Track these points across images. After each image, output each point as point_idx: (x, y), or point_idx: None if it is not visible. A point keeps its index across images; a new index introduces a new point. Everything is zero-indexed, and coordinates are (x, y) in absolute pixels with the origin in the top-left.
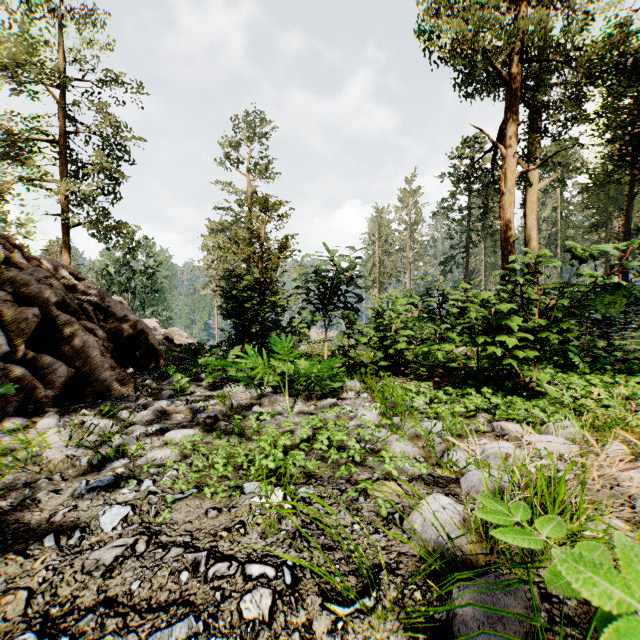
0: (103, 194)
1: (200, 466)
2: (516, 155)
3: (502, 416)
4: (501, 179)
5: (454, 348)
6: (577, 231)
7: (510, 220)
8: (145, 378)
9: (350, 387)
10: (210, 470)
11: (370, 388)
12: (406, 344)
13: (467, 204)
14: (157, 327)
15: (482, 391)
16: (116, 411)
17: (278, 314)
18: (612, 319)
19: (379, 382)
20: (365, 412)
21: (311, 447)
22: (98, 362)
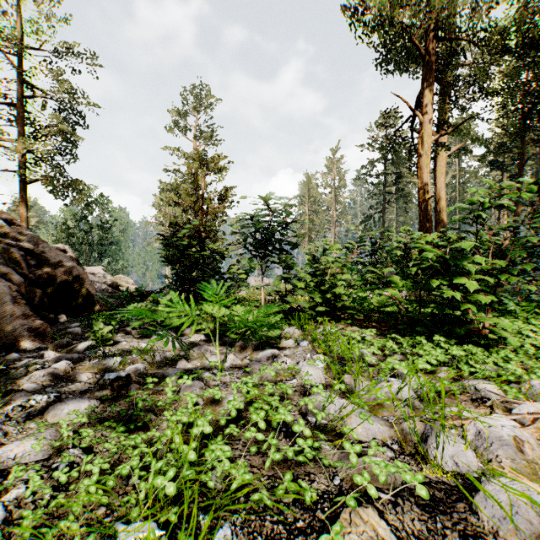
0: (59, 153)
1: (61, 480)
2: (432, 121)
3: (478, 375)
4: (419, 143)
5: (397, 292)
6: (472, 195)
7: (427, 179)
8: (72, 325)
9: (288, 334)
10: (79, 485)
11: (310, 335)
12: (344, 289)
13: (383, 170)
14: (102, 274)
15: (434, 339)
16: (12, 369)
17: (217, 261)
18: (537, 264)
19: (318, 328)
20: (309, 368)
21: (242, 430)
22: (8, 310)
